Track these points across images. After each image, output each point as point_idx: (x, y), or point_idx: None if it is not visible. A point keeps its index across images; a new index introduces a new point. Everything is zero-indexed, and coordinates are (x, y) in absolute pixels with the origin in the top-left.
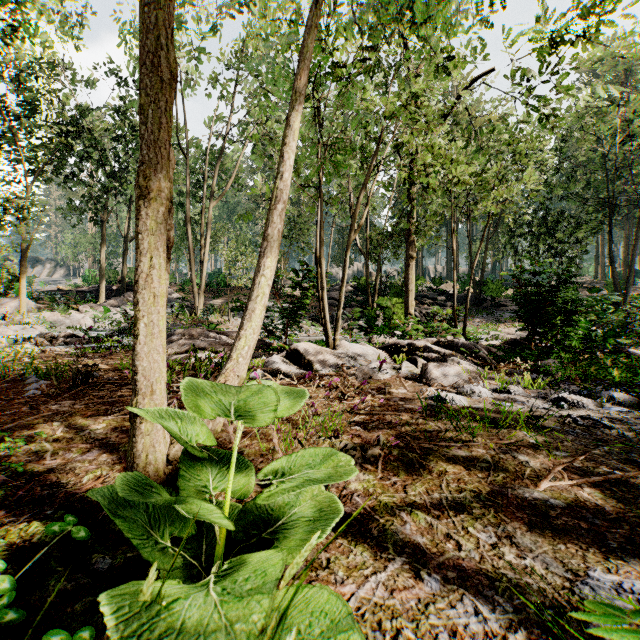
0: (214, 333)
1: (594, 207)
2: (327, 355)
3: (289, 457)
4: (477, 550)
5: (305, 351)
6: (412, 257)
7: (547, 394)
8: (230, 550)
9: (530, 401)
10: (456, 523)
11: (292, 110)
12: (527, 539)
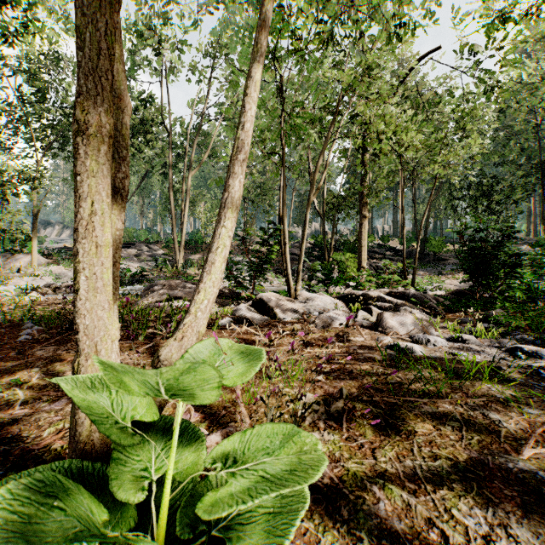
0: (190, 284)
1: (527, 172)
2: (289, 304)
3: (246, 436)
4: (469, 544)
5: (269, 300)
6: (365, 216)
7: (500, 343)
8: (178, 540)
9: (485, 351)
10: (436, 502)
11: (255, 62)
12: (525, 529)
